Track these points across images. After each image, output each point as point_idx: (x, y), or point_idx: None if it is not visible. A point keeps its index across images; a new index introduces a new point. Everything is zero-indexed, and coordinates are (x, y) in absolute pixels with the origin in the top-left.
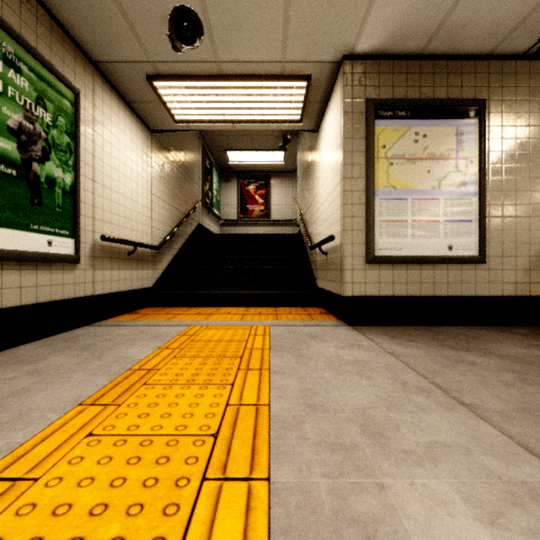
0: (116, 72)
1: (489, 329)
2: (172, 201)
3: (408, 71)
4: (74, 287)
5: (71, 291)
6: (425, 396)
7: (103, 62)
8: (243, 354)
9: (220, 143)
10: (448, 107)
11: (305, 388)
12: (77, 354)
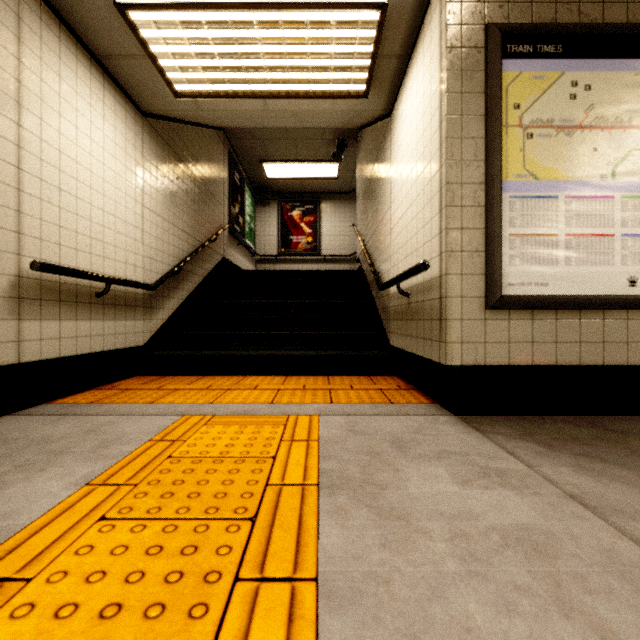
0: None
1: None
2: (180, 222)
3: None
4: None
5: None
6: None
7: None
8: (259, 507)
9: (254, 152)
10: (629, 37)
11: None
12: None
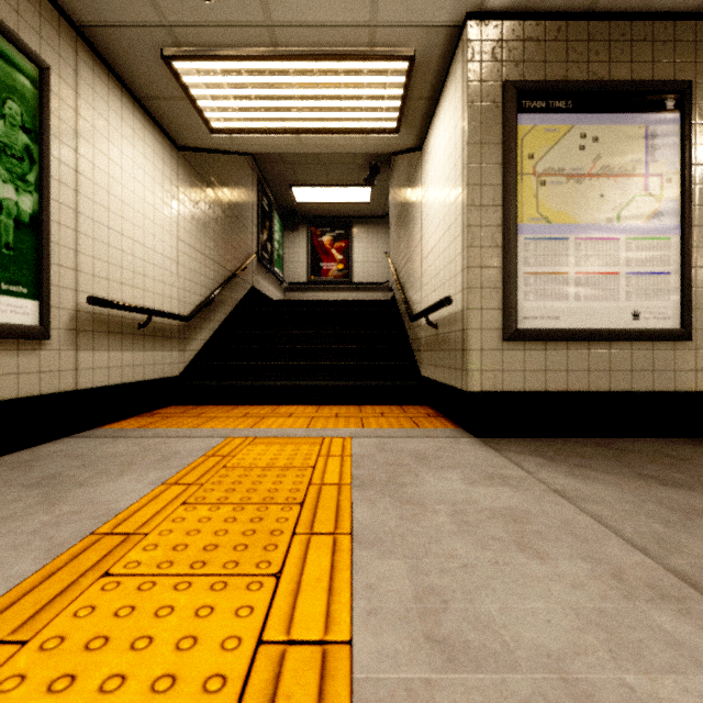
0: (115, 46)
1: (699, 444)
2: (211, 252)
3: (570, 37)
4: (40, 377)
5: (33, 384)
6: (677, 613)
7: (91, 27)
8: (305, 497)
9: (283, 176)
10: (632, 94)
11: (422, 586)
12: (16, 497)
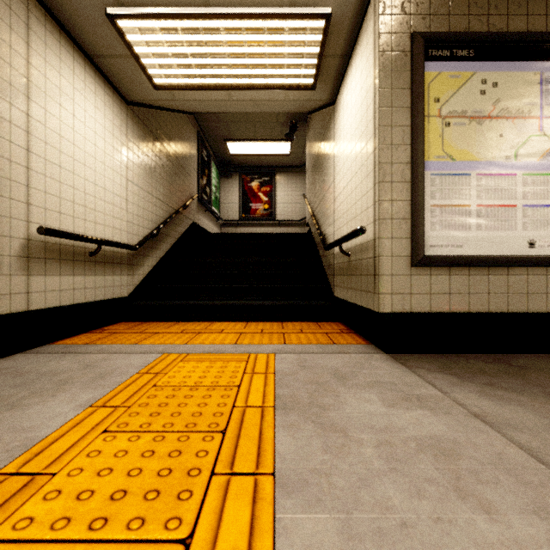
0: (64, 4)
1: None
2: (158, 192)
3: None
4: None
5: None
6: None
7: None
8: (228, 423)
9: (219, 132)
10: (529, 44)
11: None
12: None
